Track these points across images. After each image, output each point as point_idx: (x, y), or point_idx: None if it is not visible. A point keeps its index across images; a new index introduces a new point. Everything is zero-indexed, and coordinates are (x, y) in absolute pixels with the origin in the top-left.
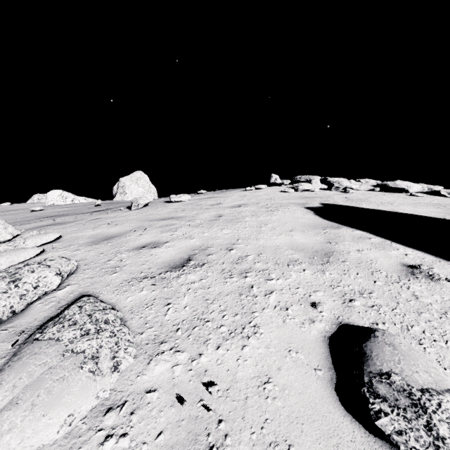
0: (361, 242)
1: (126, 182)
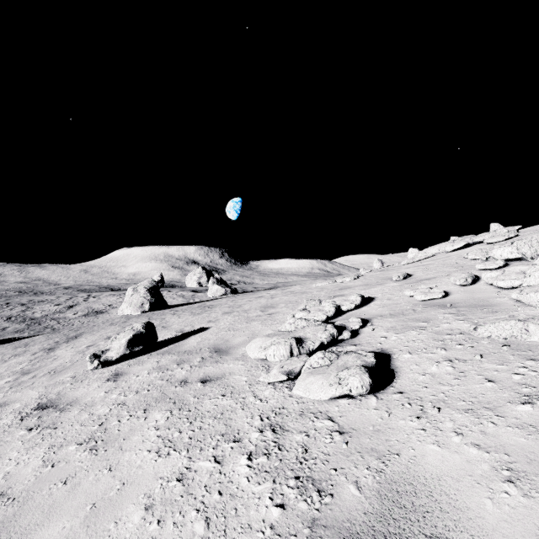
0: None
1: None
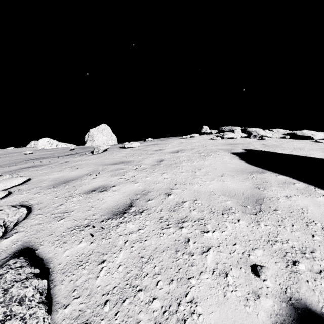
0: (286, 188)
1: (94, 132)
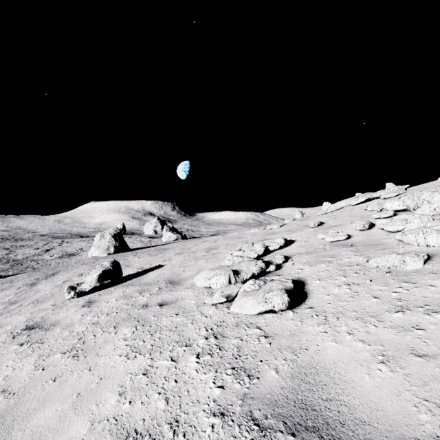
0: None
1: None
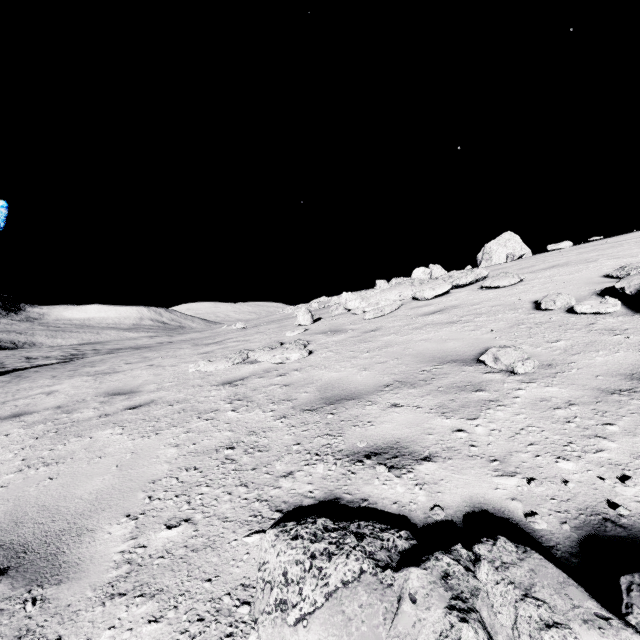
0: None
1: (492, 247)
